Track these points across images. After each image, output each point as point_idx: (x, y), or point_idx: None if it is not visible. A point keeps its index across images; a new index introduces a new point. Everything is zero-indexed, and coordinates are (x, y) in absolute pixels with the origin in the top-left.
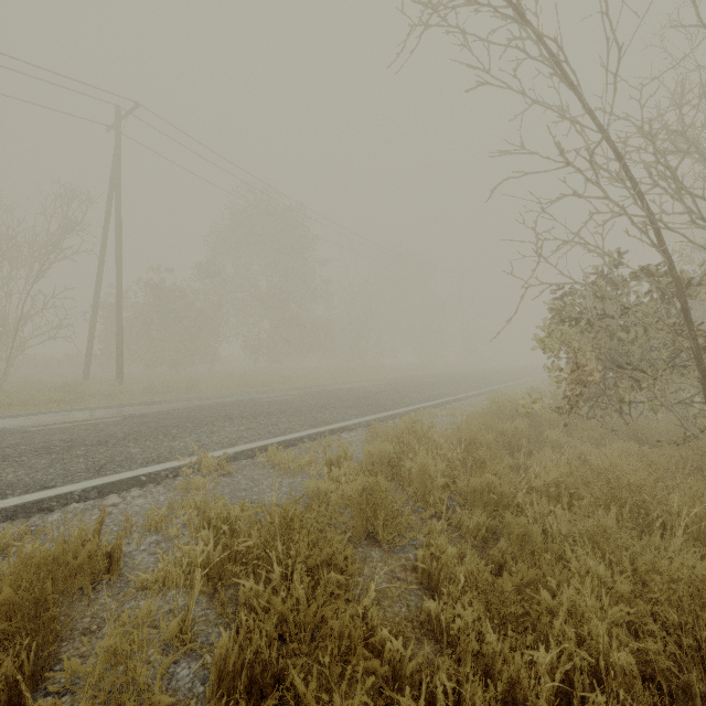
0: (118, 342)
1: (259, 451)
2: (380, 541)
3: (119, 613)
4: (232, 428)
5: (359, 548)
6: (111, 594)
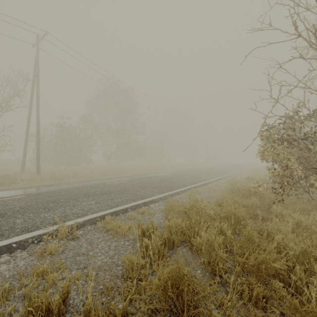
0: (37, 153)
1: (100, 219)
2: None
3: None
4: (86, 202)
5: None
6: None
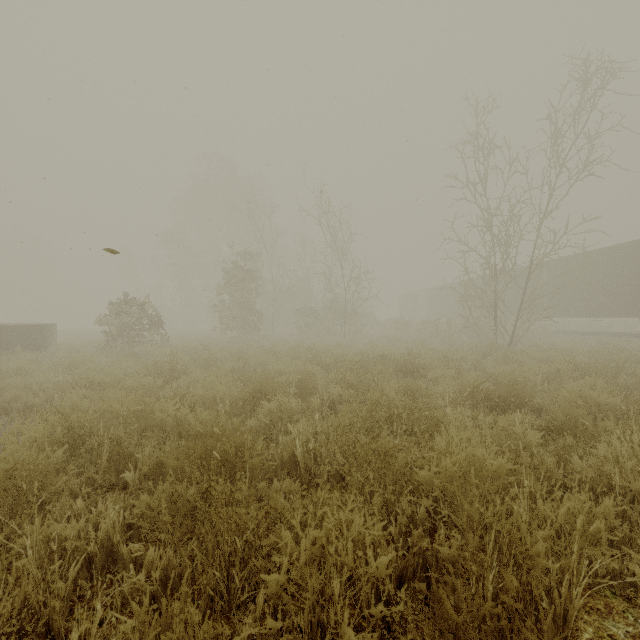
0: None
1: None
2: None
3: None
4: None
5: None
6: None
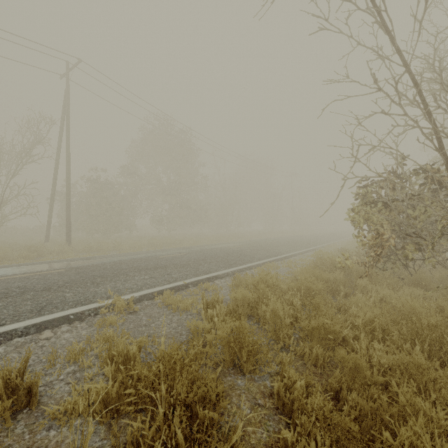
0: (67, 217)
1: (157, 294)
2: (243, 370)
3: (30, 445)
4: (139, 277)
5: (228, 377)
6: (28, 423)
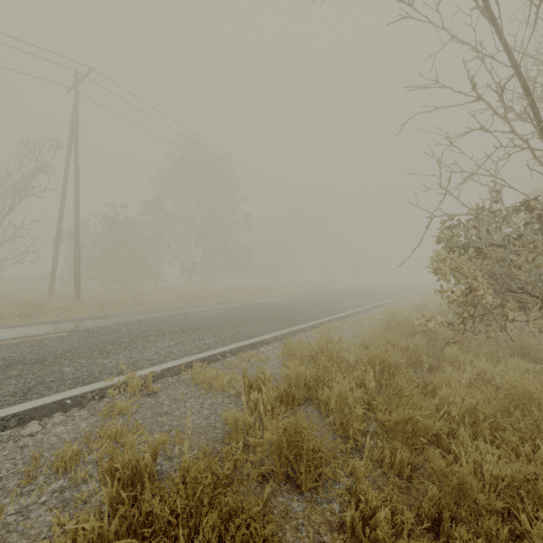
0: (76, 265)
1: (185, 368)
2: (301, 487)
3: None
4: (163, 343)
5: (279, 497)
6: None
